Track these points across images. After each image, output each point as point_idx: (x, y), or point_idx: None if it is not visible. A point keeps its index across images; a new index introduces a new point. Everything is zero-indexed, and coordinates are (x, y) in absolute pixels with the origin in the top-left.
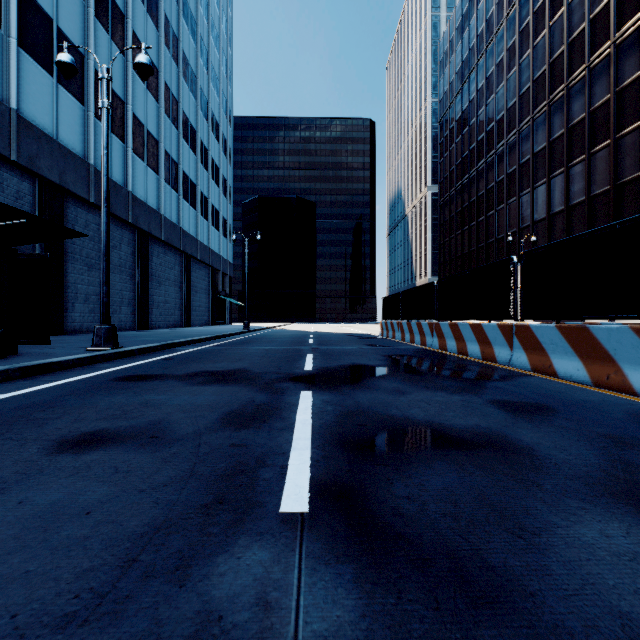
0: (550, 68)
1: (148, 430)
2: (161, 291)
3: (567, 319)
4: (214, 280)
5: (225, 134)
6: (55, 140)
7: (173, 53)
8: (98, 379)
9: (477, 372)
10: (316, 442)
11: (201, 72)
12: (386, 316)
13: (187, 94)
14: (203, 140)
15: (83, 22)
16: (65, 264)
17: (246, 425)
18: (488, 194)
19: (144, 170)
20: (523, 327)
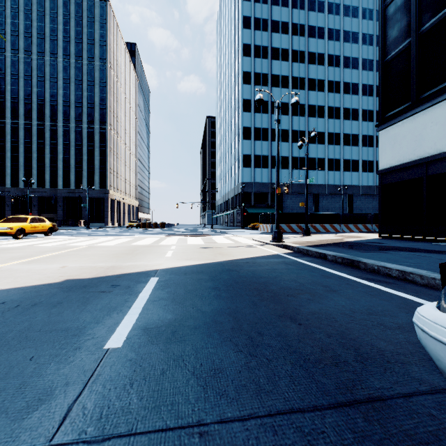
0: None
1: None
2: None
3: None
4: None
5: None
6: (350, 185)
7: None
8: None
9: None
10: None
11: None
12: None
13: None
14: None
15: (358, 152)
16: (354, 211)
17: None
18: None
19: None
20: None
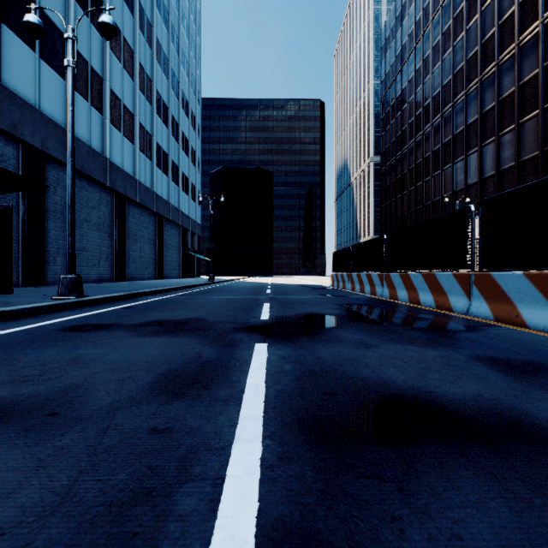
0: (482, 48)
1: (52, 401)
2: (136, 247)
3: (537, 266)
4: (184, 238)
5: (194, 111)
6: (37, 109)
7: (147, 38)
8: (45, 329)
9: (438, 322)
10: (270, 425)
11: (172, 56)
12: (336, 269)
13: (160, 75)
14: (174, 116)
15: (64, 5)
16: (47, 222)
17: (181, 393)
18: (425, 162)
19: (121, 140)
20: (483, 276)
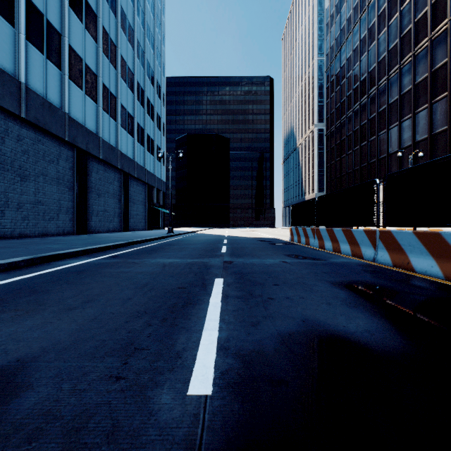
0: (432, 8)
1: None
2: (100, 202)
3: None
4: (149, 194)
5: (159, 81)
6: None
7: (112, 5)
8: None
9: None
10: None
11: (138, 28)
12: (296, 222)
13: (125, 42)
14: (140, 82)
15: None
16: None
17: None
18: (370, 123)
19: (82, 97)
20: None
